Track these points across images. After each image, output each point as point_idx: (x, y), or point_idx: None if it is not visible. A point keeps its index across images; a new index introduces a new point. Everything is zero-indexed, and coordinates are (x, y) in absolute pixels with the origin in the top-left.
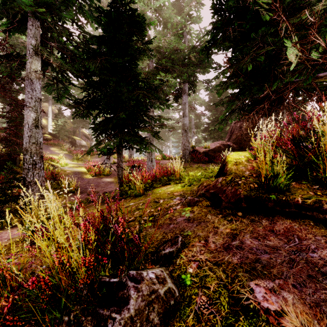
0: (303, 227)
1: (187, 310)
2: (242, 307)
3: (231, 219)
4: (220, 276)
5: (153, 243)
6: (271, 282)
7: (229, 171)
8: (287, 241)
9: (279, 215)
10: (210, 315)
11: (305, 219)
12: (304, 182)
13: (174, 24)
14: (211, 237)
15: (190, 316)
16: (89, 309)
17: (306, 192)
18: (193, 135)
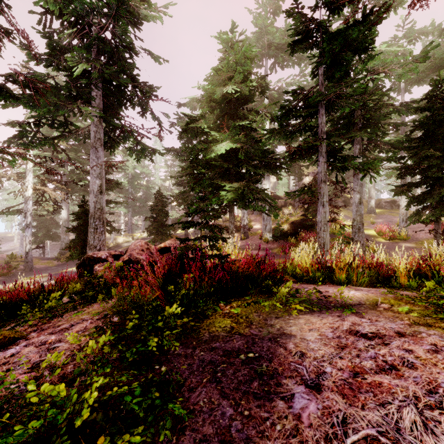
0: None
1: None
2: None
3: None
4: None
5: None
6: None
7: None
8: None
9: None
10: None
11: None
12: None
13: None
14: None
15: None
16: None
17: None
18: None
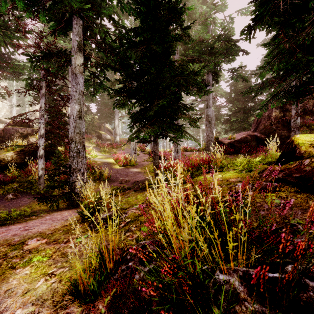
0: None
1: None
2: None
3: None
4: None
5: None
6: None
7: (307, 154)
8: None
9: None
10: None
11: None
12: None
13: (202, 13)
14: None
15: None
16: None
17: None
18: (214, 127)
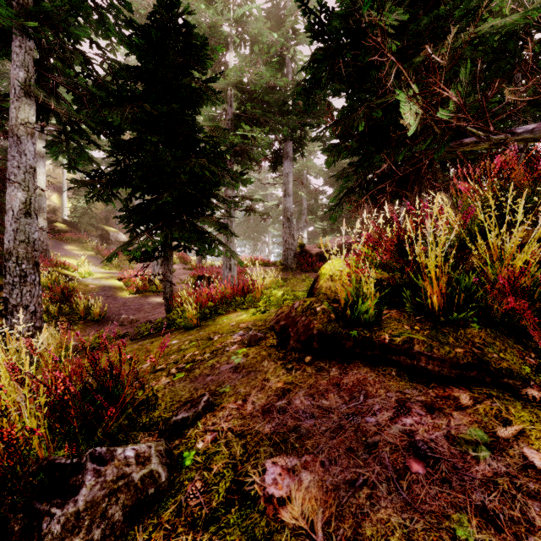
0: (380, 378)
1: (170, 502)
2: (242, 495)
3: (291, 367)
4: (235, 452)
5: (133, 406)
6: (295, 459)
7: (318, 291)
8: (348, 400)
9: (358, 361)
10: (196, 507)
11: (388, 366)
12: (410, 309)
13: (264, 47)
14: (253, 395)
15: (170, 508)
16: (18, 503)
17: (401, 326)
18: (305, 226)
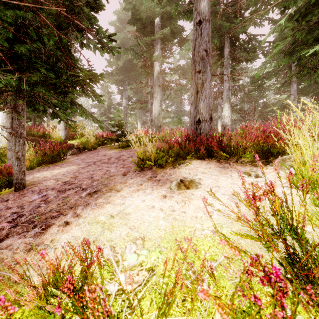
0: None
1: None
2: None
3: None
4: None
5: None
6: None
7: None
8: None
9: None
10: None
11: None
12: None
13: None
14: None
15: None
16: None
17: None
18: None
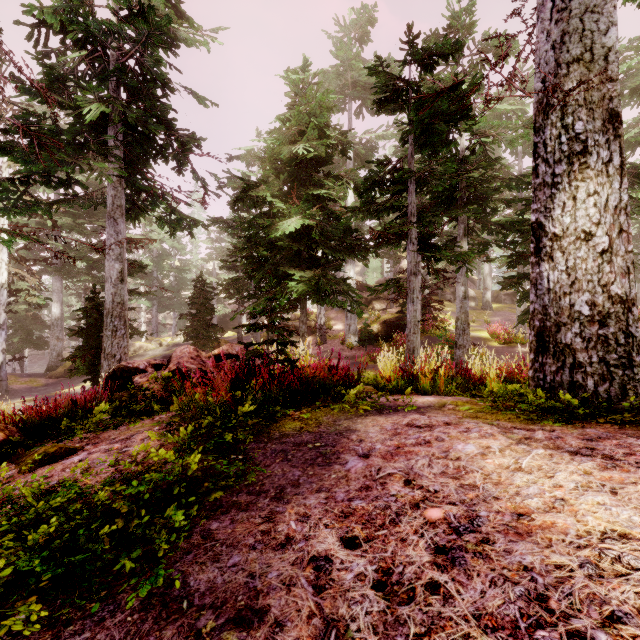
0: None
1: None
2: None
3: None
4: None
5: None
6: None
7: None
8: None
9: None
10: None
11: None
12: None
13: None
14: None
15: None
16: None
17: None
18: None
